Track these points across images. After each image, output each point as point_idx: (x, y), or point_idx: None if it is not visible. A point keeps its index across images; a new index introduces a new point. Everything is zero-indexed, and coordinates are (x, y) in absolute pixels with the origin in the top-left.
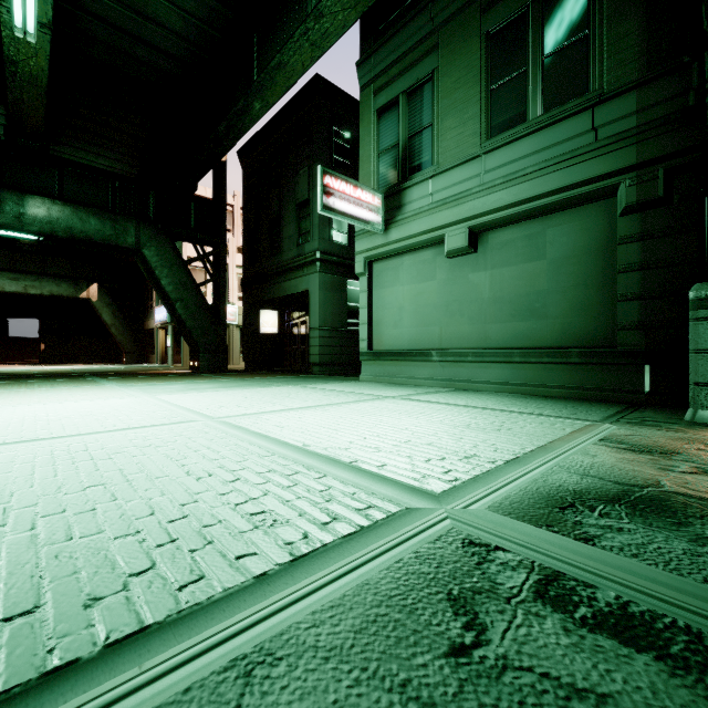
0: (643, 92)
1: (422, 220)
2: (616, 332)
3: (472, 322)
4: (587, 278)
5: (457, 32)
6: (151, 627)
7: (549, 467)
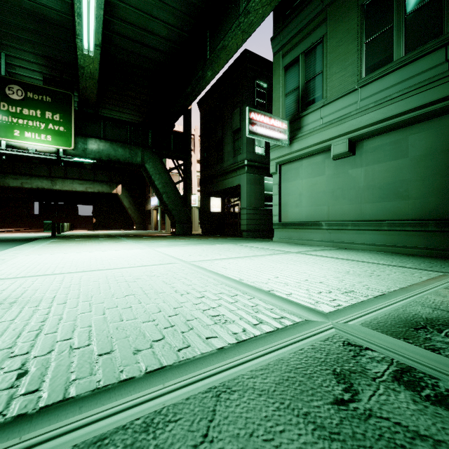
0: None
1: (315, 136)
2: None
3: (351, 203)
4: (442, 169)
5: (340, 7)
6: (166, 367)
7: (407, 302)
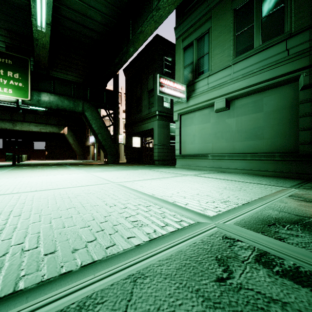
0: None
1: (203, 96)
2: (298, 145)
3: (227, 141)
4: (284, 120)
5: (220, 10)
6: (97, 261)
7: (263, 207)
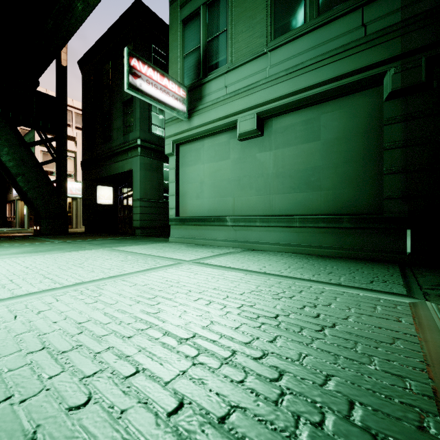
0: None
1: (218, 109)
2: (380, 201)
3: (259, 193)
4: (355, 155)
5: None
6: None
7: None
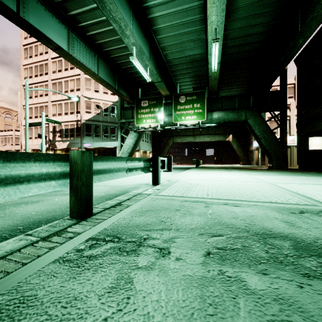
0: None
1: None
2: None
3: None
4: None
5: None
6: (242, 200)
7: None
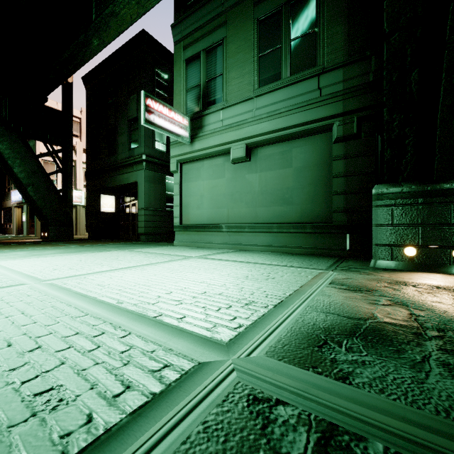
0: (346, 70)
1: (216, 137)
2: (331, 213)
3: (248, 206)
4: (316, 180)
5: (238, 15)
6: None
7: (303, 308)
